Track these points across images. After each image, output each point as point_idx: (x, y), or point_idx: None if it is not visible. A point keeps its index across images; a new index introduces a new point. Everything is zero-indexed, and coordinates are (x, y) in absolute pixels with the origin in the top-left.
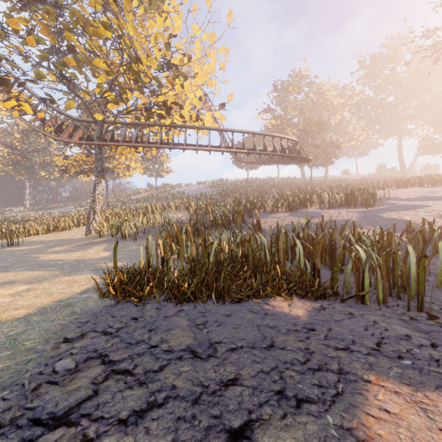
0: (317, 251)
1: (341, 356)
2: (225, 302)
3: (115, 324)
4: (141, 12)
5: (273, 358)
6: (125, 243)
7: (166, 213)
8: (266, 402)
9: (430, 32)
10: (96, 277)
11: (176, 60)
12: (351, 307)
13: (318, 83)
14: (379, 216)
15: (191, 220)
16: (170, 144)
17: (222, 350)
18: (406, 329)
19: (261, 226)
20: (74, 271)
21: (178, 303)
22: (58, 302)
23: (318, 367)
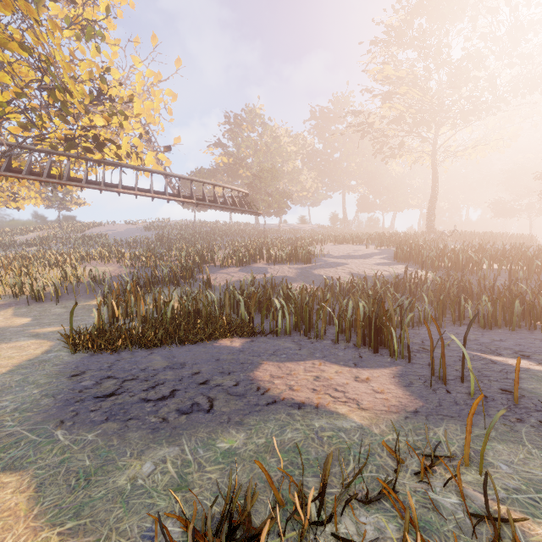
0: (252, 305)
1: (254, 358)
2: (185, 345)
3: (104, 365)
4: (69, 34)
5: (218, 364)
6: (42, 306)
7: (95, 268)
8: (215, 375)
9: (357, 112)
10: (43, 341)
11: (112, 91)
12: (270, 339)
13: (272, 127)
14: (311, 273)
15: (134, 277)
16: (101, 184)
17: (189, 365)
18: (292, 345)
19: (211, 282)
20: (6, 339)
21: (148, 349)
22: (30, 361)
23: (241, 363)
